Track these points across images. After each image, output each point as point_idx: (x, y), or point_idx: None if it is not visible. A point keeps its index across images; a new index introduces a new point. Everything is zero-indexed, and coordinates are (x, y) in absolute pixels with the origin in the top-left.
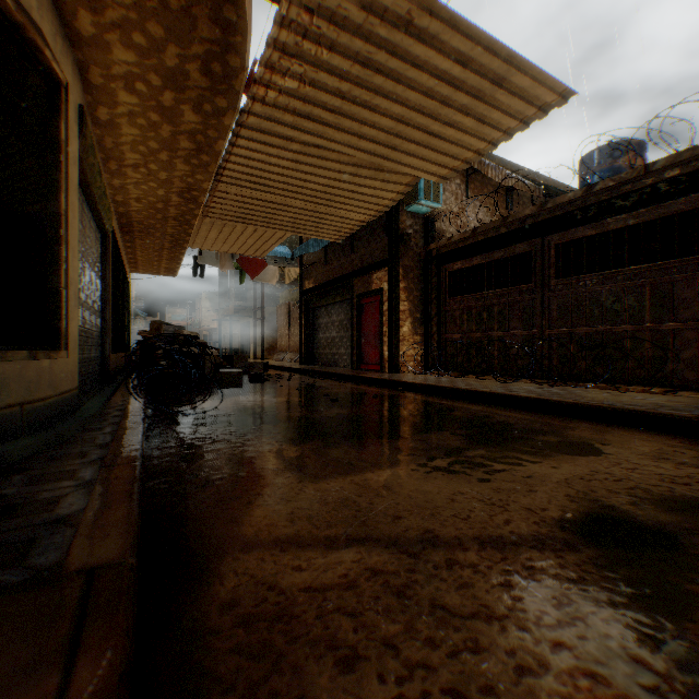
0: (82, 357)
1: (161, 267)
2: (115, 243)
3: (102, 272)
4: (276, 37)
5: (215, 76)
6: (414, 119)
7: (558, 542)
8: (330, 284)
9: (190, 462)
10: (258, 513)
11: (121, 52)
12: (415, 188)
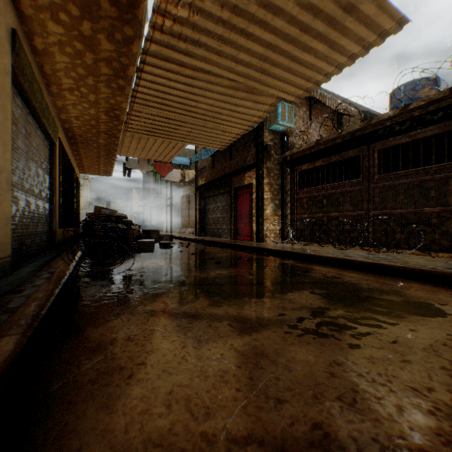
0: (26, 231)
1: (100, 169)
2: (62, 149)
3: (50, 169)
4: None
5: (121, 6)
6: (279, 46)
7: None
8: (216, 181)
9: (92, 322)
10: (135, 392)
11: None
12: (275, 113)
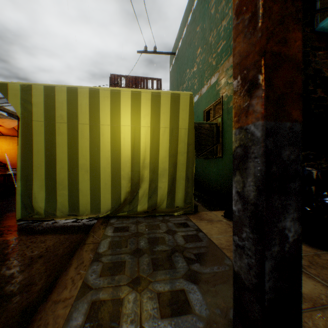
0: None
1: None
2: None
3: None
4: None
5: None
6: None
7: None
8: None
9: None
10: None
11: None
12: None
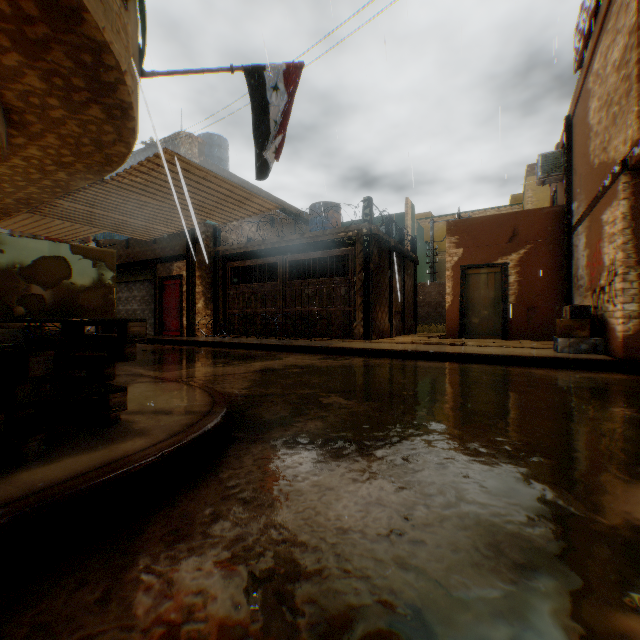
0: None
1: None
2: None
3: None
4: (138, 167)
5: (94, 169)
6: (208, 201)
7: (250, 372)
8: (133, 265)
9: None
10: None
11: (35, 151)
12: None
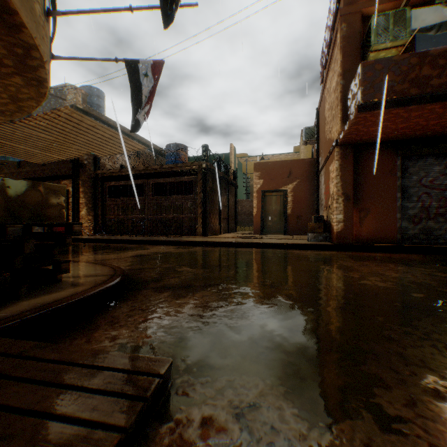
0: None
1: None
2: None
3: None
4: (44, 115)
5: (7, 113)
6: (95, 141)
7: (129, 257)
8: None
9: None
10: None
11: None
12: None
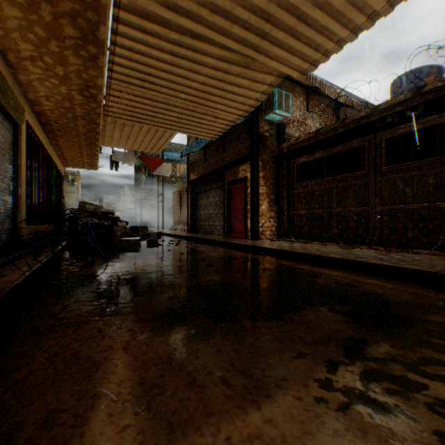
0: None
1: (84, 162)
2: (33, 136)
3: (14, 157)
4: None
5: None
6: None
7: None
8: (208, 175)
9: (5, 375)
10: None
11: None
12: (271, 101)
